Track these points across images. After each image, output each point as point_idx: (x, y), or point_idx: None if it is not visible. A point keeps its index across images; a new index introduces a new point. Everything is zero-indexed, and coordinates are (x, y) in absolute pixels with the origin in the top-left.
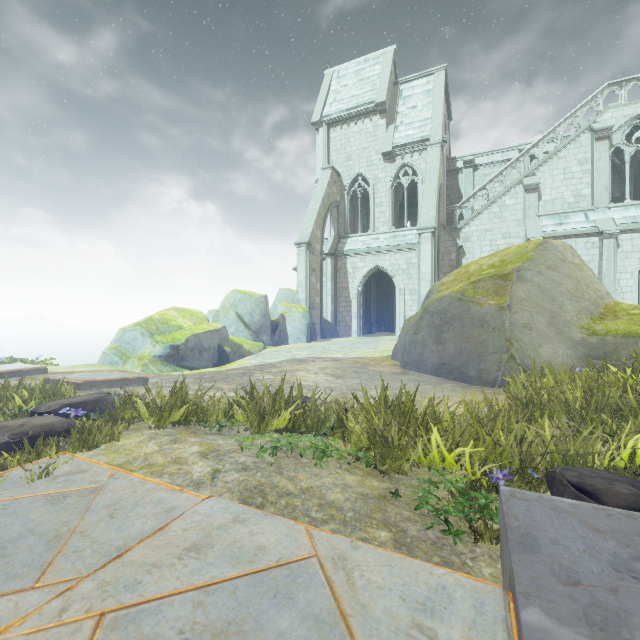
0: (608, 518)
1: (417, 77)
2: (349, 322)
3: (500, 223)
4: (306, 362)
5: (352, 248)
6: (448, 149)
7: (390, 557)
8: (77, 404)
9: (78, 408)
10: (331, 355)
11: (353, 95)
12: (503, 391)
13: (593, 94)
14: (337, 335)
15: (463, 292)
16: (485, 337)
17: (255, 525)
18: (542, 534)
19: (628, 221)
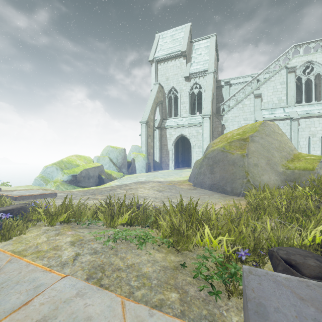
0: (308, 288)
1: (202, 39)
2: (168, 162)
3: (242, 113)
4: (144, 183)
5: (169, 124)
6: (217, 76)
7: None
8: (8, 210)
9: (8, 213)
10: (157, 179)
11: (170, 47)
12: (244, 198)
13: (287, 50)
14: (161, 169)
15: (224, 147)
16: (235, 170)
17: (89, 298)
18: (269, 303)
19: (304, 113)
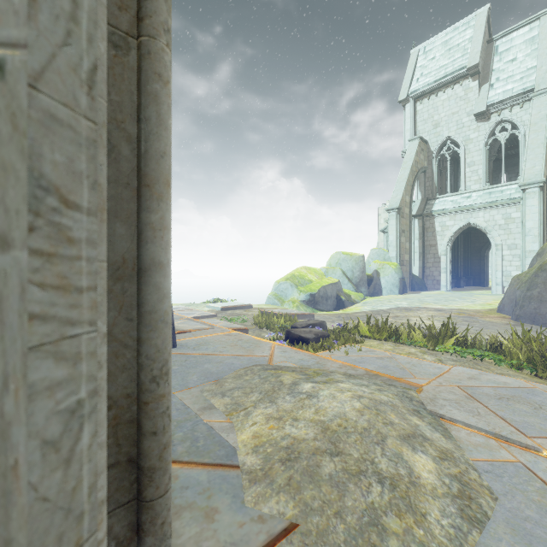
0: None
1: (517, 28)
2: (437, 277)
3: None
4: (412, 310)
5: (440, 208)
6: None
7: None
8: (313, 325)
9: (313, 327)
10: (431, 306)
11: (441, 66)
12: None
13: None
14: (425, 288)
15: None
16: None
17: (493, 376)
18: None
19: None
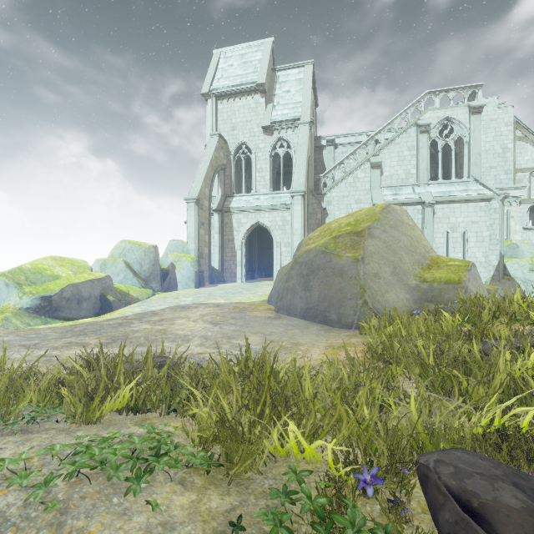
0: None
1: (291, 67)
2: (234, 270)
3: (354, 191)
4: (189, 309)
5: (237, 206)
6: (315, 130)
7: None
8: None
9: None
10: (214, 301)
11: (238, 74)
12: (359, 333)
13: (418, 98)
14: (224, 281)
15: (326, 246)
16: (344, 285)
17: None
18: None
19: (441, 195)
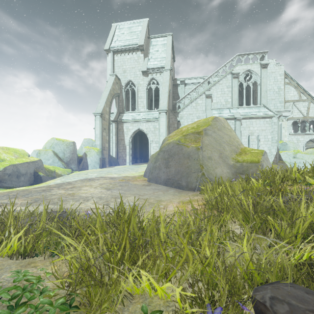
0: None
1: (159, 36)
2: (125, 157)
3: (196, 111)
4: (93, 180)
5: (126, 118)
6: (173, 75)
7: None
8: None
9: None
10: (110, 175)
11: (127, 39)
12: (199, 193)
13: (232, 58)
14: (118, 164)
15: (179, 140)
16: (190, 164)
17: None
18: None
19: (245, 114)
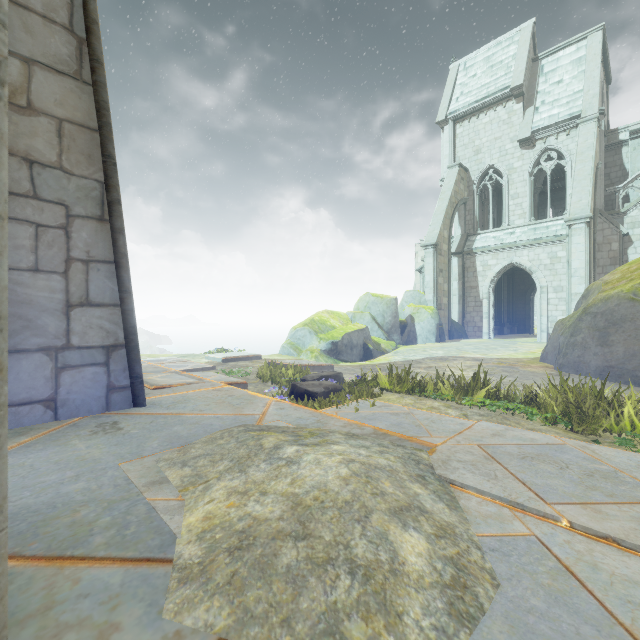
0: None
1: (563, 46)
2: (478, 323)
3: None
4: (448, 360)
5: (482, 245)
6: (606, 118)
7: (615, 449)
8: (326, 377)
9: (327, 379)
10: (470, 355)
11: (483, 84)
12: None
13: None
14: (465, 336)
15: (635, 292)
16: None
17: (521, 432)
18: None
19: None
